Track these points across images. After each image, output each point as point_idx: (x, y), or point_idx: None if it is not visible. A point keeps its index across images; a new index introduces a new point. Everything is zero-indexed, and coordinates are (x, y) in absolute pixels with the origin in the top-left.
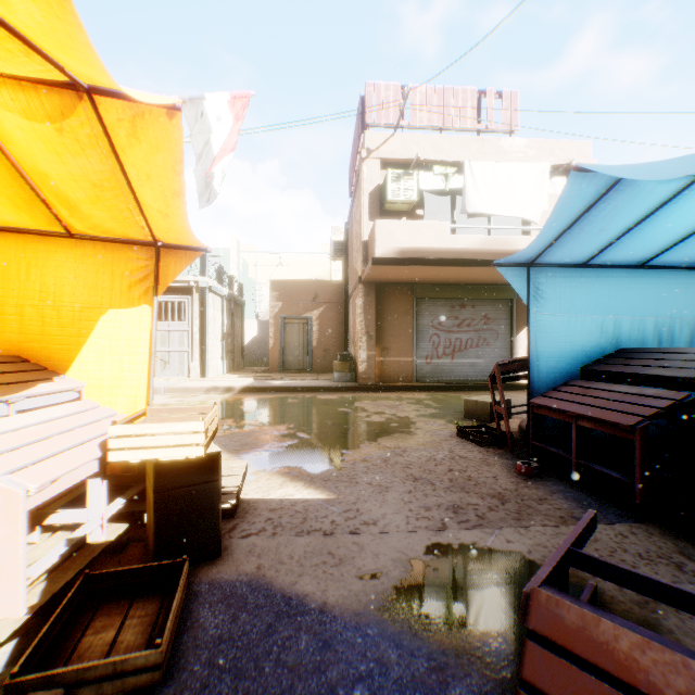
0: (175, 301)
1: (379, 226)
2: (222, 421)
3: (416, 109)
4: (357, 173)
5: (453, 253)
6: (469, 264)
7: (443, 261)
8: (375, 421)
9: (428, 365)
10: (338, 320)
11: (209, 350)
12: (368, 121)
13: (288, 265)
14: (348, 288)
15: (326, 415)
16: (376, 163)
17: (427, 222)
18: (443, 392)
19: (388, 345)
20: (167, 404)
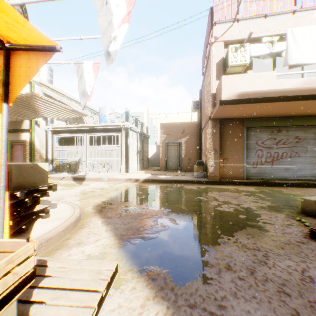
0: (118, 136)
1: (224, 80)
2: (124, 203)
3: (247, 6)
4: (208, 55)
5: (279, 92)
6: (292, 99)
7: (271, 98)
8: (225, 211)
9: (254, 169)
10: (195, 143)
11: (130, 159)
12: (215, 20)
13: (170, 117)
14: (201, 125)
15: (189, 202)
16: (220, 45)
17: (258, 73)
18: (266, 186)
19: (227, 156)
20: (103, 188)
